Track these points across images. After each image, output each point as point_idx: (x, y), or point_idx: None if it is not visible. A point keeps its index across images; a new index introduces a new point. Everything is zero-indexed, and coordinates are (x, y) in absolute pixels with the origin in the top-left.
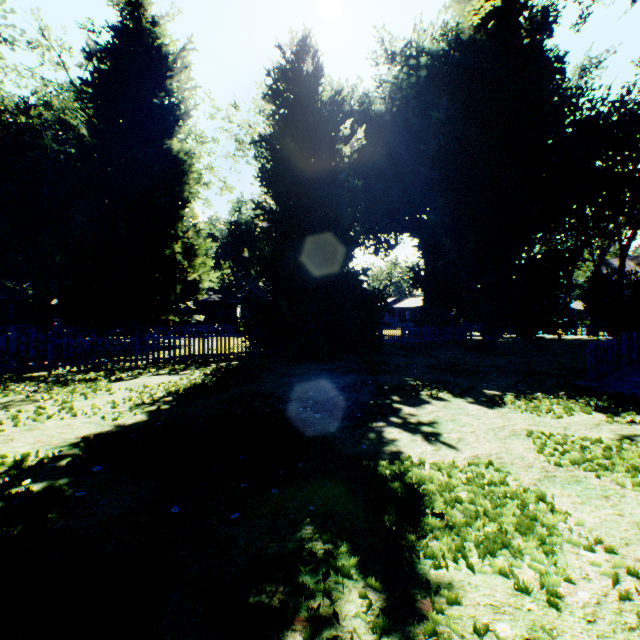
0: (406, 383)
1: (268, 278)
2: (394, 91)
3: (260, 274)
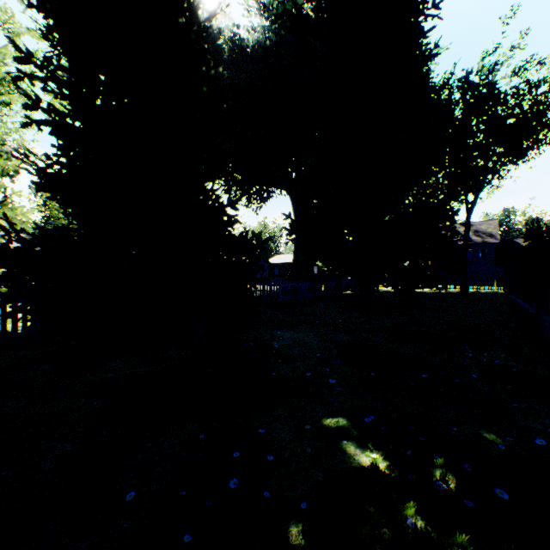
0: (345, 463)
1: (63, 200)
2: (268, 26)
3: (37, 188)
